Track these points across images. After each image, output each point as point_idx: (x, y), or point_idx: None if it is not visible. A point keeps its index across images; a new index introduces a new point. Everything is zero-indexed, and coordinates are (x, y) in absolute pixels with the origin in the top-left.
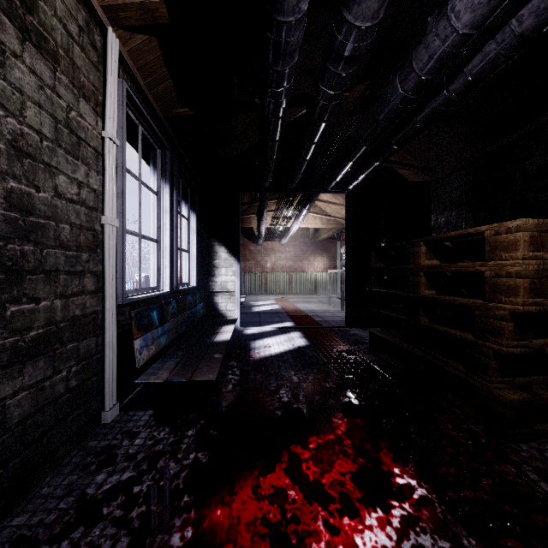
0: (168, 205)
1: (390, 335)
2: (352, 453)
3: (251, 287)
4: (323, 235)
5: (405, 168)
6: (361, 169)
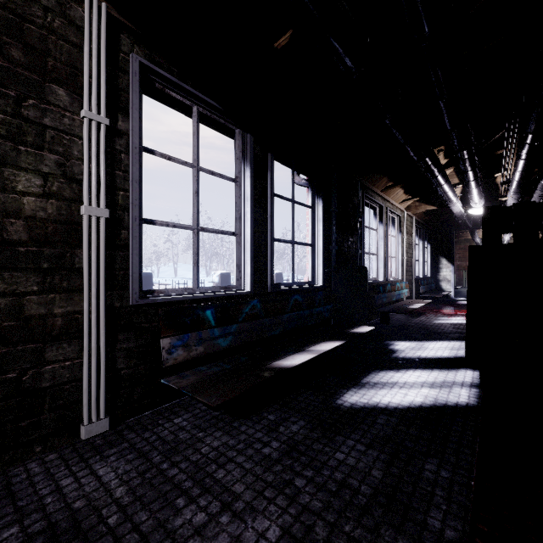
0: (421, 248)
1: None
2: None
3: None
4: None
5: None
6: None
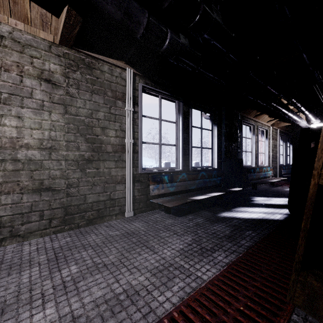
0: (284, 147)
1: None
2: None
3: None
4: None
5: None
6: None
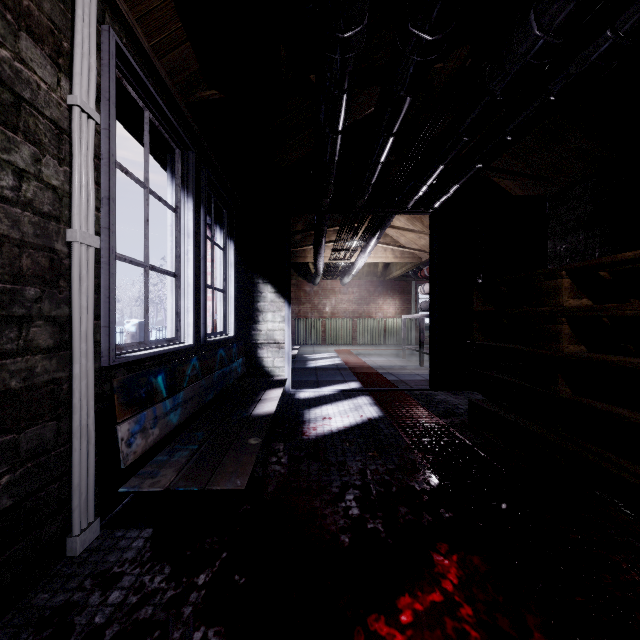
0: (191, 227)
1: (501, 406)
2: (479, 639)
3: (306, 336)
4: (394, 272)
5: (512, 177)
6: (455, 176)
